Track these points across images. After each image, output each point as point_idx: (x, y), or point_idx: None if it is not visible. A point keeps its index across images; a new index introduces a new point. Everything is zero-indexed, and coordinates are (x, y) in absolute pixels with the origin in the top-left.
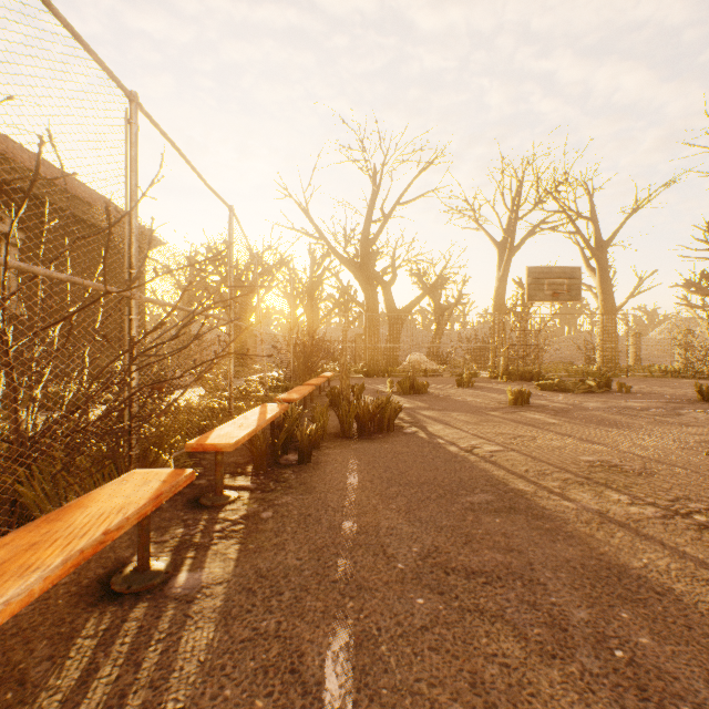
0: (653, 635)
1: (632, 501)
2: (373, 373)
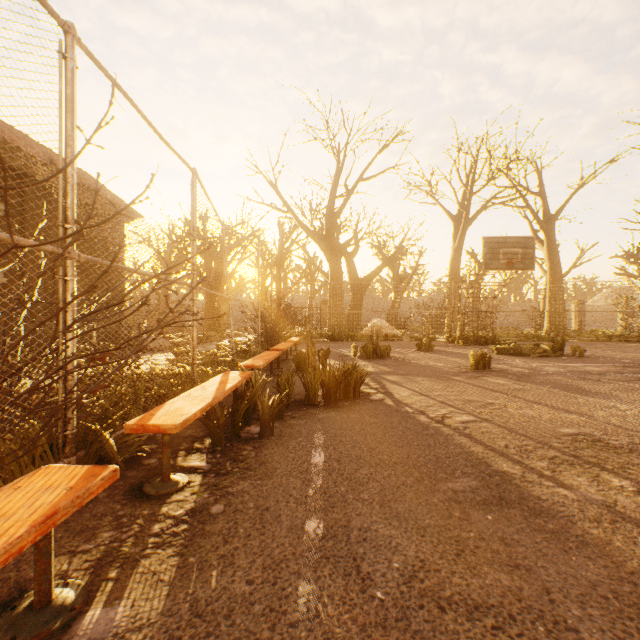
0: None
1: (637, 488)
2: (338, 338)
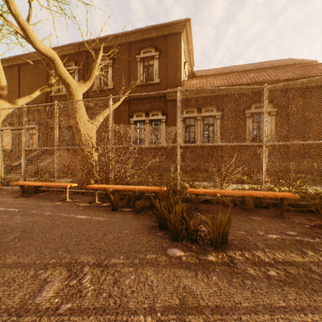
0: None
1: None
2: None
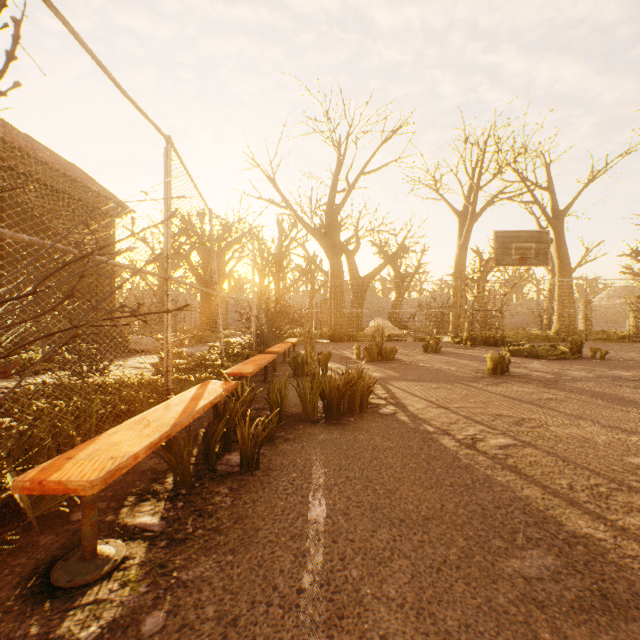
0: None
1: None
2: (338, 338)
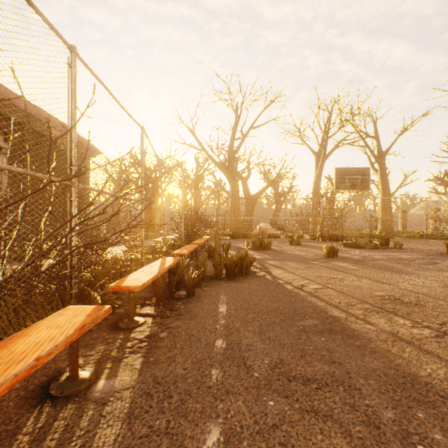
0: (443, 432)
1: (413, 324)
2: (236, 236)
